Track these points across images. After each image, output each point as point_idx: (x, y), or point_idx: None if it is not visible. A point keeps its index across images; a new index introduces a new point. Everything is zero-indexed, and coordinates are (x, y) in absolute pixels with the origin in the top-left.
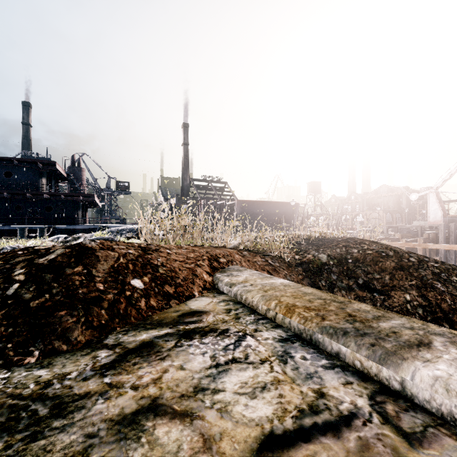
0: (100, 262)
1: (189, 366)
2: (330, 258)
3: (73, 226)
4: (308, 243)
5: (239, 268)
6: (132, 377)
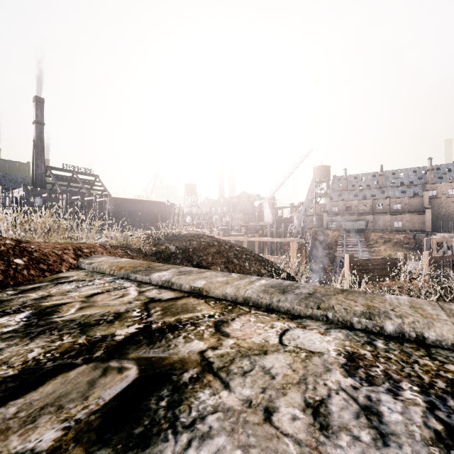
0: None
1: (64, 288)
2: (177, 249)
3: None
4: (166, 239)
5: (99, 256)
6: (34, 293)
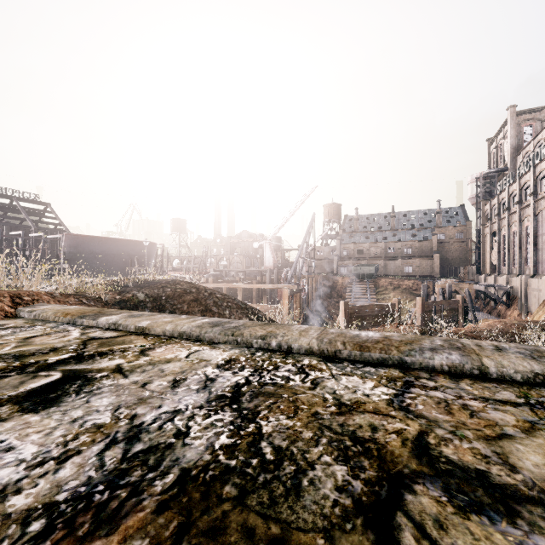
0: None
1: None
2: (147, 297)
3: None
4: (136, 286)
5: (44, 304)
6: None
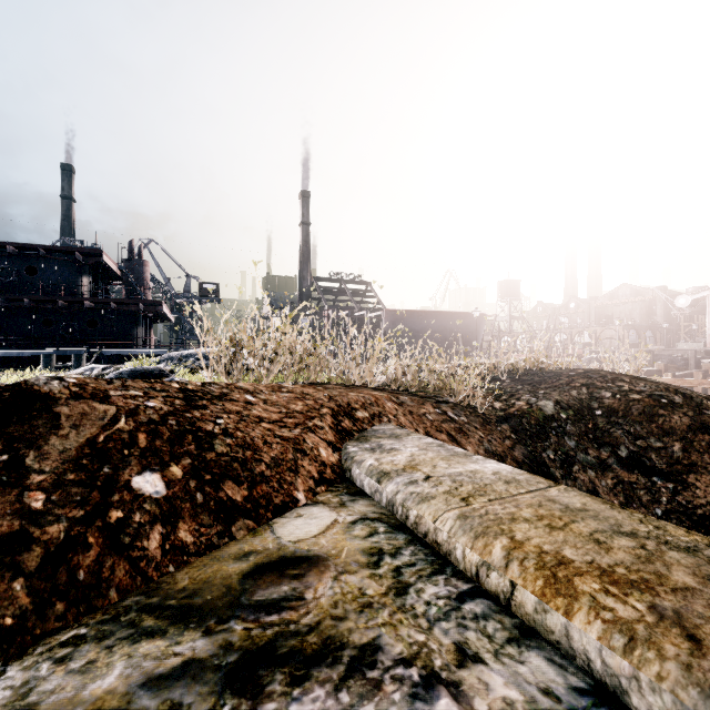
0: (58, 428)
1: None
2: (560, 408)
3: (128, 351)
4: (514, 380)
5: (395, 431)
6: None
